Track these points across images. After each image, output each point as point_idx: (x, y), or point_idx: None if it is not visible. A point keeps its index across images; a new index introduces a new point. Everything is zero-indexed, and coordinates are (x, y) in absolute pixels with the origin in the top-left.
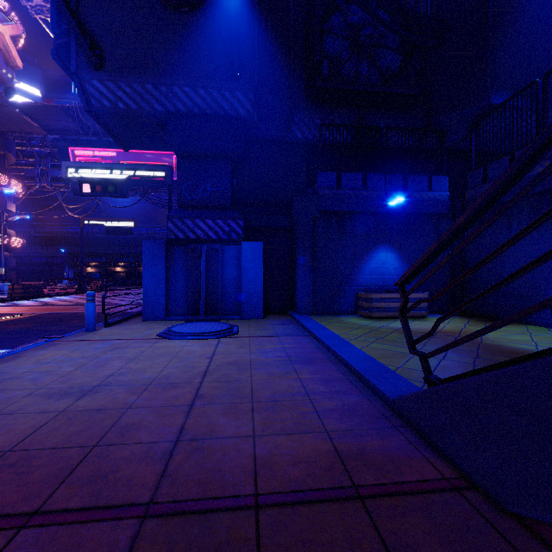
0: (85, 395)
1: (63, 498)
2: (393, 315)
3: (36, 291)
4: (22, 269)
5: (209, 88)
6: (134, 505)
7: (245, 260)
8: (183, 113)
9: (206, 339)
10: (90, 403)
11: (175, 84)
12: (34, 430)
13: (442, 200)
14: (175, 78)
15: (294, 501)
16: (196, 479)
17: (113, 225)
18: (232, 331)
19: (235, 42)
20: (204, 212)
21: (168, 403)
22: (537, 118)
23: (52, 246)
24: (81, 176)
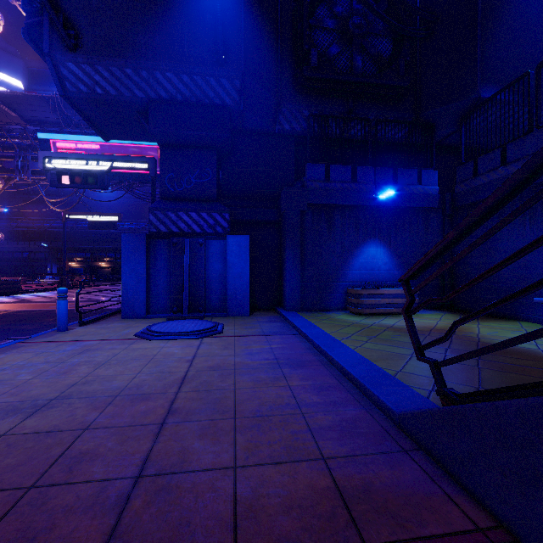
0: (37, 412)
1: None
2: (384, 311)
3: (14, 287)
4: (3, 264)
5: (192, 74)
6: None
7: (231, 254)
8: (165, 100)
9: (188, 339)
10: (41, 422)
11: (156, 68)
12: None
13: (431, 194)
14: (156, 63)
15: None
16: (155, 541)
17: (96, 219)
18: (216, 330)
19: (220, 24)
20: (188, 204)
21: (135, 421)
22: (530, 110)
23: (34, 241)
24: (59, 167)
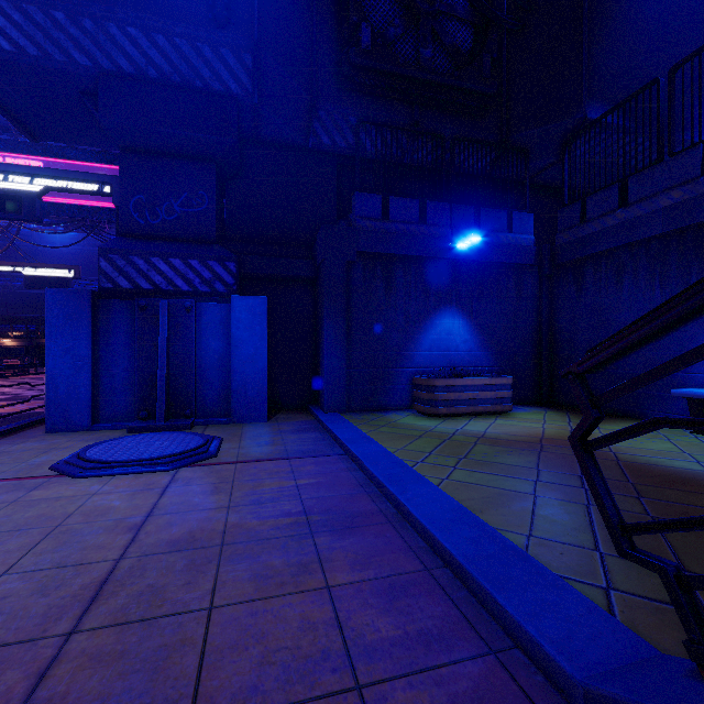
0: None
1: None
2: (466, 410)
3: None
4: None
5: (173, 35)
6: None
7: (237, 326)
8: (128, 75)
9: (150, 472)
10: None
11: (110, 17)
12: None
13: (525, 246)
14: (109, 8)
15: None
16: None
17: (38, 274)
18: (206, 452)
19: None
20: (168, 246)
21: None
22: (660, 131)
23: None
24: None
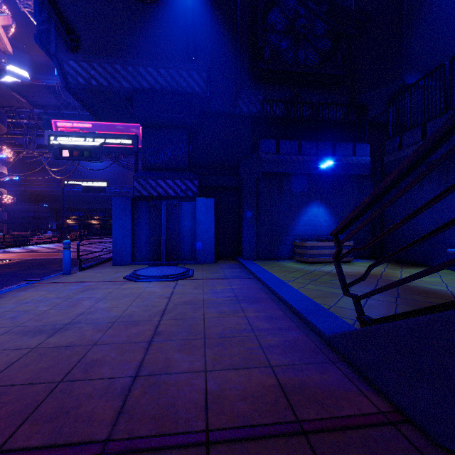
0: (56, 332)
1: (25, 436)
2: (324, 260)
3: (24, 240)
4: (13, 222)
5: (168, 68)
6: (92, 443)
7: (199, 213)
8: (146, 89)
9: (166, 281)
10: (60, 340)
11: (140, 64)
12: (6, 367)
13: (364, 164)
14: (140, 60)
15: (243, 437)
16: (151, 415)
17: (89, 185)
18: (188, 274)
19: (191, 29)
20: (165, 173)
21: (130, 339)
22: (445, 95)
23: (38, 202)
24: (61, 143)
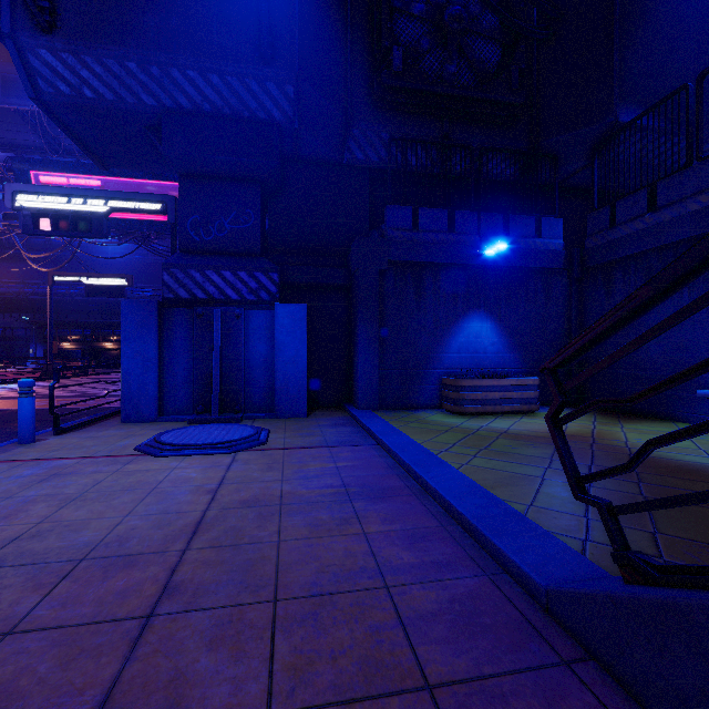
0: None
1: None
2: (493, 409)
3: None
4: None
5: (225, 74)
6: None
7: (280, 330)
8: (186, 111)
9: (214, 454)
10: None
11: (173, 63)
12: None
13: (554, 250)
14: (173, 55)
15: None
16: None
17: (97, 283)
18: (257, 440)
19: (264, 1)
20: (220, 260)
21: (101, 612)
22: (688, 136)
23: (11, 312)
24: (36, 206)
